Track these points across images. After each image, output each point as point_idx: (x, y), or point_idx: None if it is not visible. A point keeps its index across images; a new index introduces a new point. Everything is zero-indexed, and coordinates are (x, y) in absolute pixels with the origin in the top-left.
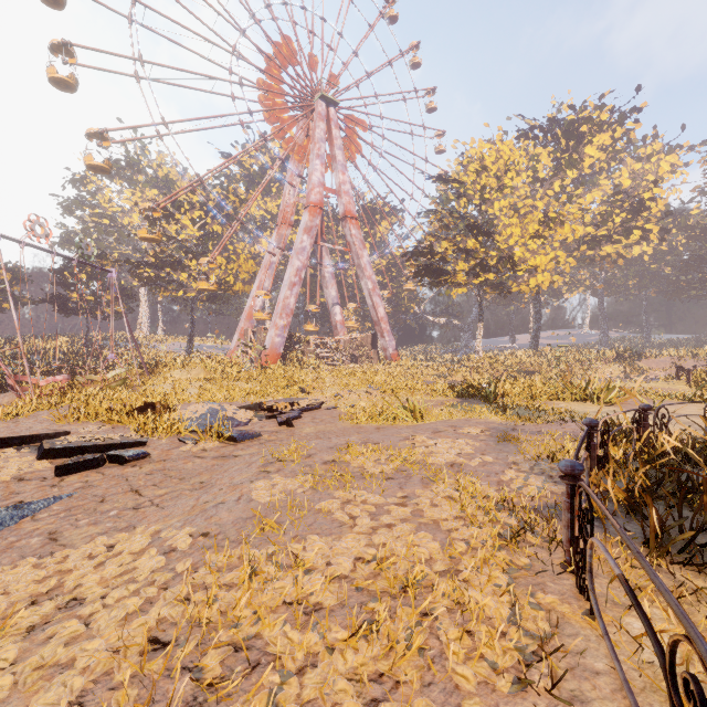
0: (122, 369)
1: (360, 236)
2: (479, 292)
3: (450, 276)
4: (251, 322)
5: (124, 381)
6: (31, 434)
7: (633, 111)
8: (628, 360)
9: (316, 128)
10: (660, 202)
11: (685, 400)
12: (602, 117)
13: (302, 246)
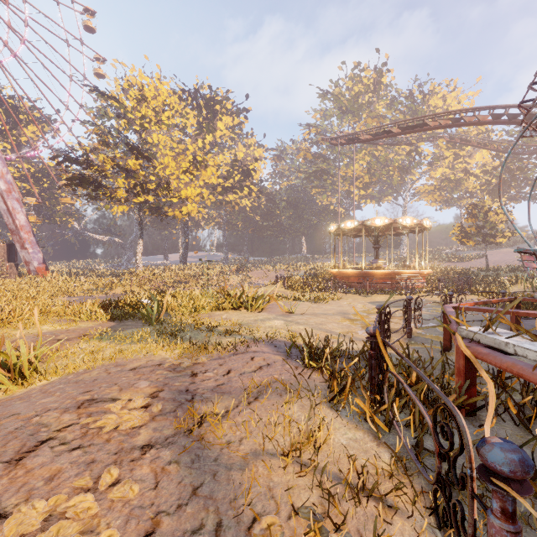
0: None
1: None
2: (140, 211)
3: (109, 191)
4: None
5: None
6: None
7: (244, 110)
8: (243, 272)
9: None
10: (258, 173)
11: (294, 300)
12: (228, 106)
13: None
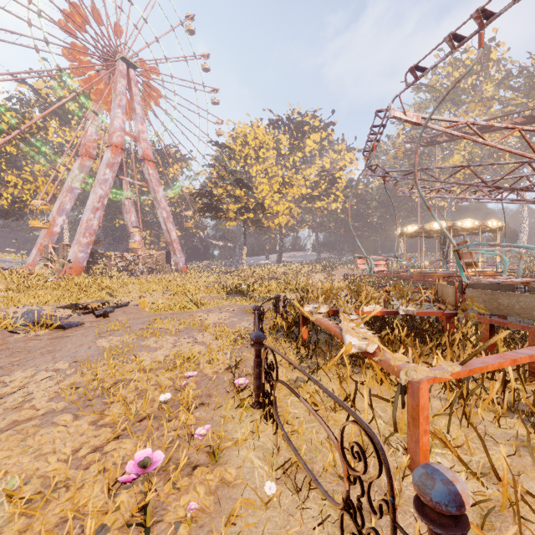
0: None
1: (157, 176)
2: (244, 225)
3: (224, 213)
4: (51, 238)
5: None
6: None
7: (331, 124)
8: (327, 271)
9: (118, 83)
10: (343, 180)
11: None
12: (316, 123)
13: (104, 178)
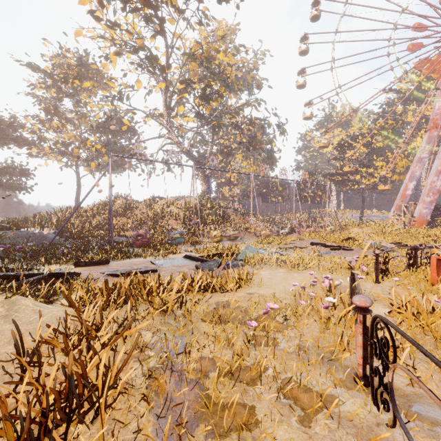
0: (332, 226)
1: None
2: None
3: None
4: (404, 199)
5: (333, 232)
6: (317, 242)
7: None
8: None
9: None
10: None
11: None
12: None
13: None
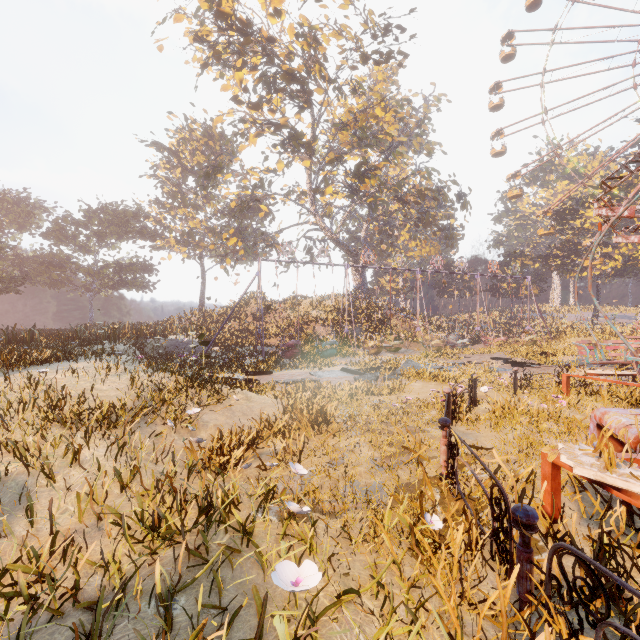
0: (533, 335)
1: None
2: None
3: None
4: None
5: (534, 342)
6: (500, 357)
7: None
8: None
9: None
10: None
11: None
12: None
13: None
